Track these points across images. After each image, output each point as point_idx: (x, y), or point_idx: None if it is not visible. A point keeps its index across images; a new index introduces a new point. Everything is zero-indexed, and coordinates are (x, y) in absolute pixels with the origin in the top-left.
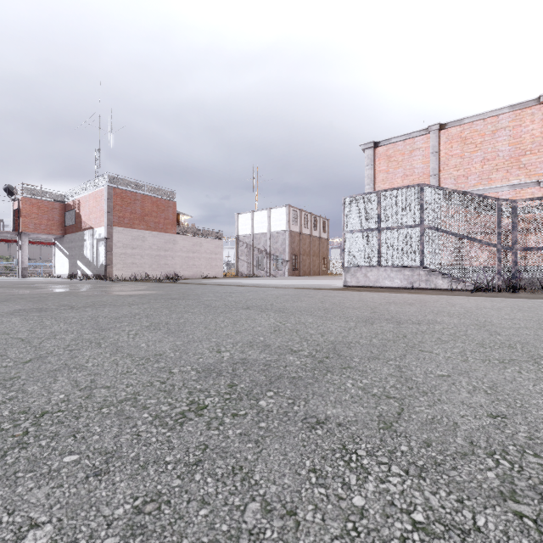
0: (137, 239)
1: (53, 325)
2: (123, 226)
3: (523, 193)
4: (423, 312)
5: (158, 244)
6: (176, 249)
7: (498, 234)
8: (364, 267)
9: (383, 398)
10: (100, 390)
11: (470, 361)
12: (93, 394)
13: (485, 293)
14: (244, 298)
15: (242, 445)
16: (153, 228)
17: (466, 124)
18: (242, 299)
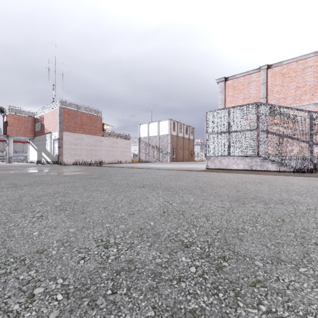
0: (78, 139)
1: None
2: (69, 131)
3: None
4: (276, 191)
5: (91, 142)
6: (102, 145)
7: (310, 134)
8: (219, 156)
9: None
10: None
11: None
12: None
13: (303, 174)
14: (141, 177)
15: None
16: (88, 133)
17: (284, 64)
18: (139, 179)
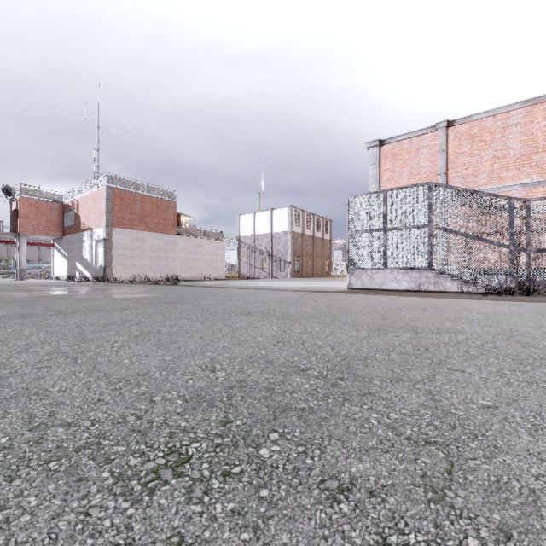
0: (136, 240)
1: (31, 334)
2: (122, 227)
3: (534, 192)
4: (439, 319)
5: (158, 246)
6: (177, 251)
7: (511, 235)
8: (369, 269)
9: (421, 443)
10: (56, 430)
11: (514, 383)
12: (46, 436)
13: (498, 297)
14: (245, 302)
15: (234, 535)
16: (153, 229)
17: (475, 121)
18: (242, 304)
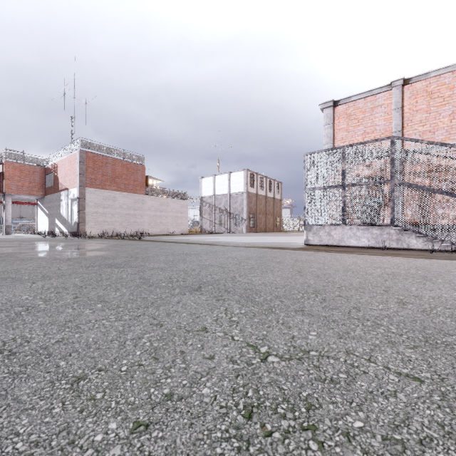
0: (108, 199)
1: None
2: (95, 187)
3: None
4: None
5: (128, 204)
6: (145, 209)
7: None
8: (327, 225)
9: None
10: None
11: None
12: None
13: None
14: (199, 264)
15: None
16: (124, 189)
17: (432, 77)
18: (195, 267)
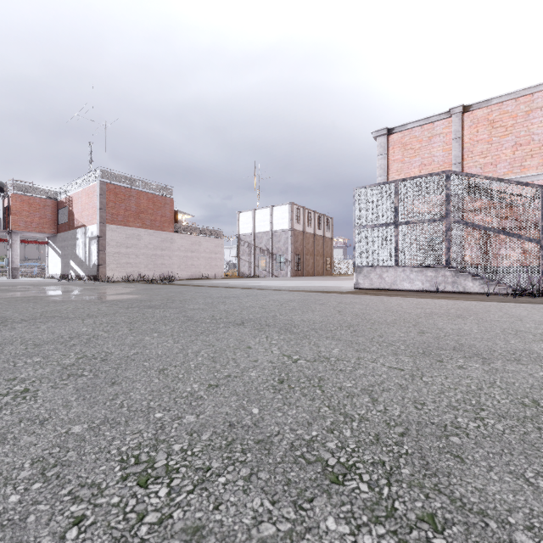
0: (131, 238)
1: None
2: (117, 224)
3: None
4: (495, 332)
5: (154, 243)
6: (174, 248)
7: (542, 228)
8: (379, 267)
9: None
10: None
11: None
12: None
13: (531, 299)
14: (240, 305)
15: None
16: (149, 226)
17: (494, 105)
18: (236, 308)
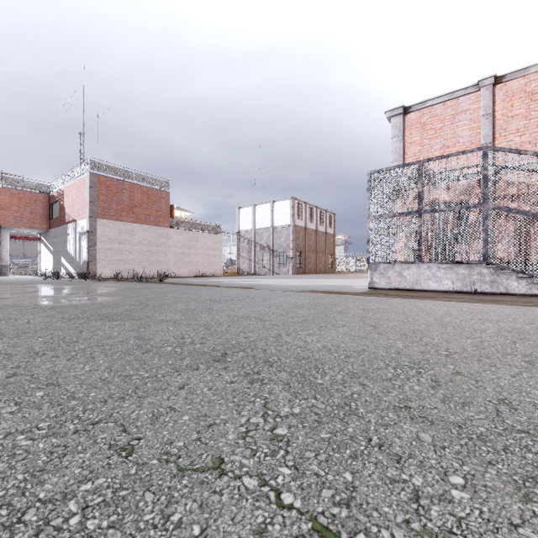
0: (124, 233)
1: None
2: (108, 219)
3: None
4: None
5: (149, 239)
6: (170, 245)
7: None
8: (398, 263)
9: None
10: None
11: None
12: None
13: None
14: (230, 315)
15: None
16: (144, 221)
17: (533, 73)
18: (223, 320)
